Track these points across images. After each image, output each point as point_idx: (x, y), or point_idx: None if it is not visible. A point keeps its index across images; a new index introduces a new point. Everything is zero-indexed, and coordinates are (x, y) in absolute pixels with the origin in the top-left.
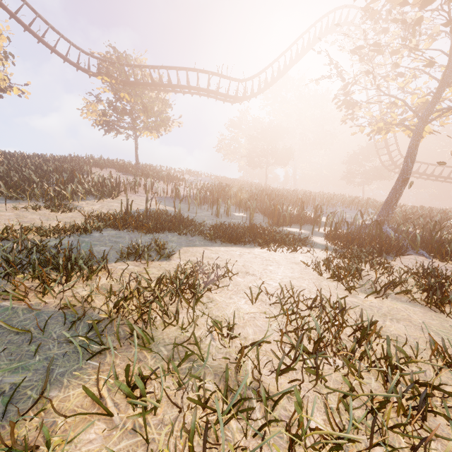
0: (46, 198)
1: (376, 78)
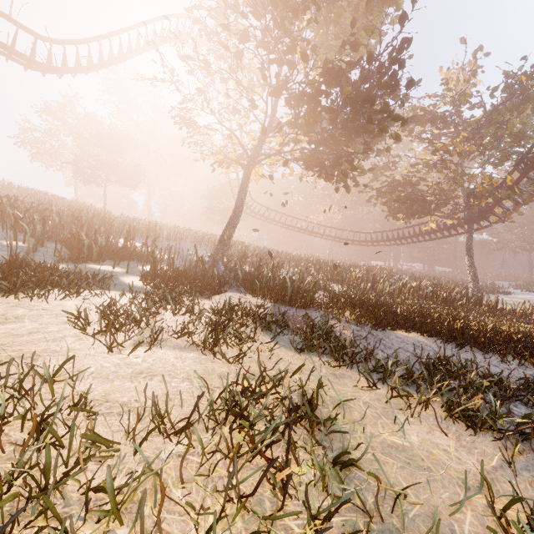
0: None
1: (210, 101)
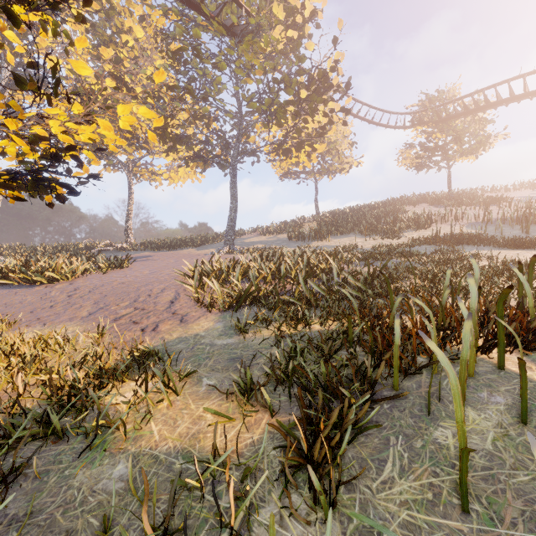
0: (384, 233)
1: None
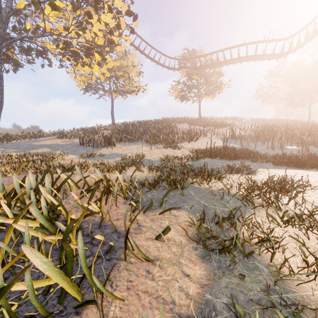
0: (166, 142)
1: None
